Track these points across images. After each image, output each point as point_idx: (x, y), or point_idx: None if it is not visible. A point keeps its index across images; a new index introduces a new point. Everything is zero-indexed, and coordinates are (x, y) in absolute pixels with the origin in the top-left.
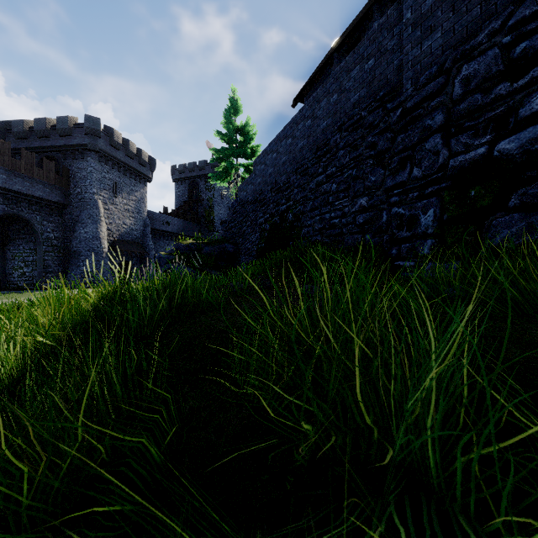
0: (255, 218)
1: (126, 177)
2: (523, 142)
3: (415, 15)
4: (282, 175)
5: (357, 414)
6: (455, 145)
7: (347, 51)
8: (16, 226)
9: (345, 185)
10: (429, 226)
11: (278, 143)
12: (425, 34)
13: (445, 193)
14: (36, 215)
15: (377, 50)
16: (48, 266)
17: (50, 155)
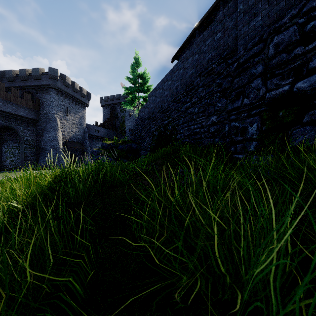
0: (149, 128)
1: (73, 104)
2: (312, 83)
3: (245, 7)
4: (165, 102)
5: (215, 265)
6: (269, 85)
7: (204, 29)
8: (8, 133)
9: (202, 109)
10: (254, 133)
11: (163, 83)
12: (251, 18)
13: (264, 114)
14: (20, 126)
15: (222, 27)
16: (27, 157)
17: (28, 91)
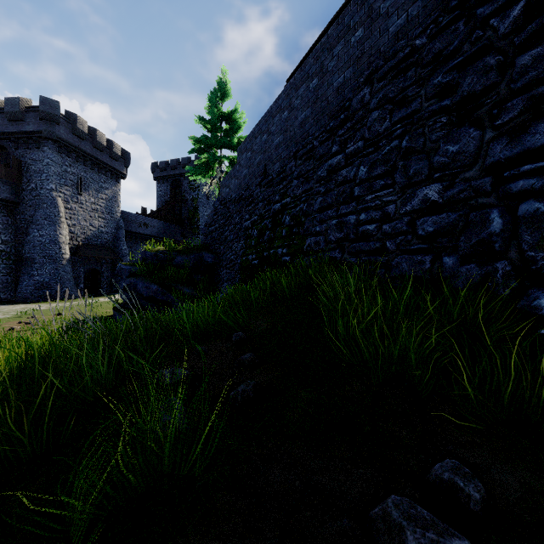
0: (239, 221)
1: (94, 172)
2: None
3: None
4: (275, 162)
5: None
6: None
7: None
8: None
9: (384, 166)
10: None
11: (269, 120)
12: None
13: None
14: None
15: None
16: None
17: None
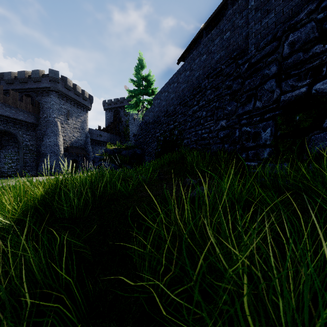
0: (154, 133)
1: (75, 107)
2: None
3: (257, 3)
4: (171, 106)
5: (243, 323)
6: (284, 86)
7: (211, 29)
8: (6, 137)
9: (211, 112)
10: (267, 139)
11: (168, 86)
12: (264, 15)
13: (278, 118)
14: (19, 131)
15: (232, 26)
16: (26, 162)
17: (28, 94)
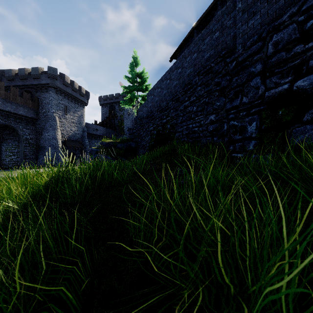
0: (147, 127)
1: (72, 103)
2: (312, 81)
3: (244, 5)
4: (164, 101)
5: (218, 274)
6: (269, 83)
7: (202, 29)
8: (7, 131)
9: (201, 107)
10: (253, 132)
11: (161, 82)
12: (250, 17)
13: (263, 112)
14: (19, 125)
15: (221, 26)
16: (26, 155)
17: (28, 90)
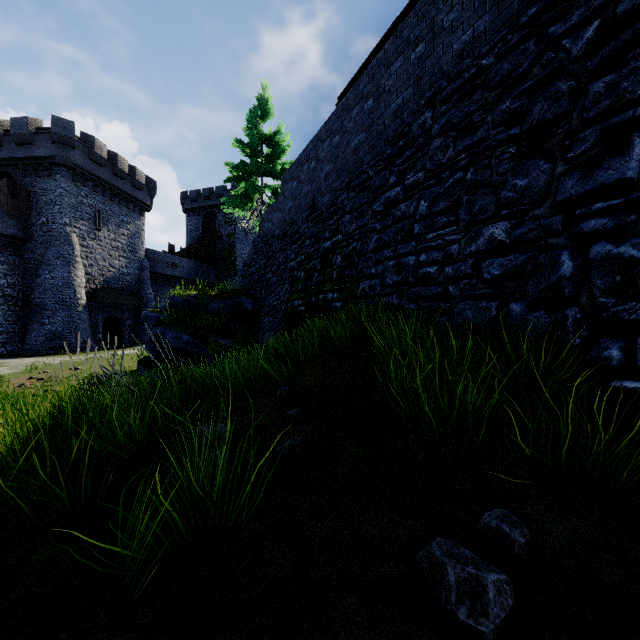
0: (283, 261)
1: (114, 204)
2: None
3: None
4: (325, 194)
5: None
6: None
7: None
8: None
9: (447, 201)
10: None
11: (318, 145)
12: None
13: None
14: None
15: None
16: None
17: (4, 171)
